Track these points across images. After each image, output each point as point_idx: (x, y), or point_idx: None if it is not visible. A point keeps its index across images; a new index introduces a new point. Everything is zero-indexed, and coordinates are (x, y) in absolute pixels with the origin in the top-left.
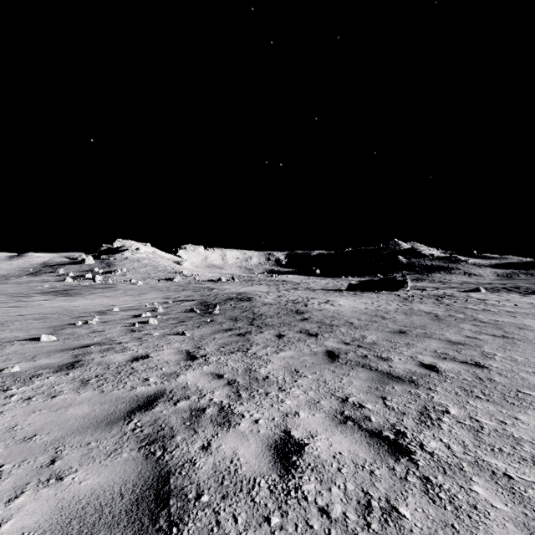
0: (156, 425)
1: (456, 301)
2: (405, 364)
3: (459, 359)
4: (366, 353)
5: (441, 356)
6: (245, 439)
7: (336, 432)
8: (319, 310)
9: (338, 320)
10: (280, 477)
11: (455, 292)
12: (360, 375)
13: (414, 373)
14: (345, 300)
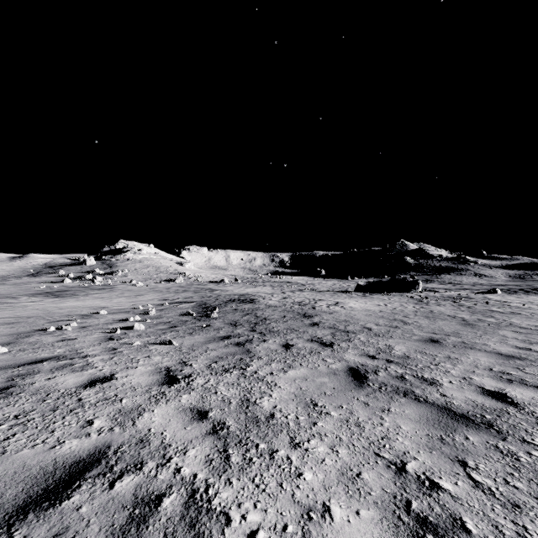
0: None
1: (476, 303)
2: (462, 390)
3: (531, 383)
4: (401, 371)
5: (504, 377)
6: None
7: None
8: (329, 313)
9: (353, 325)
10: None
11: (470, 294)
12: (407, 412)
13: (483, 407)
14: (355, 302)
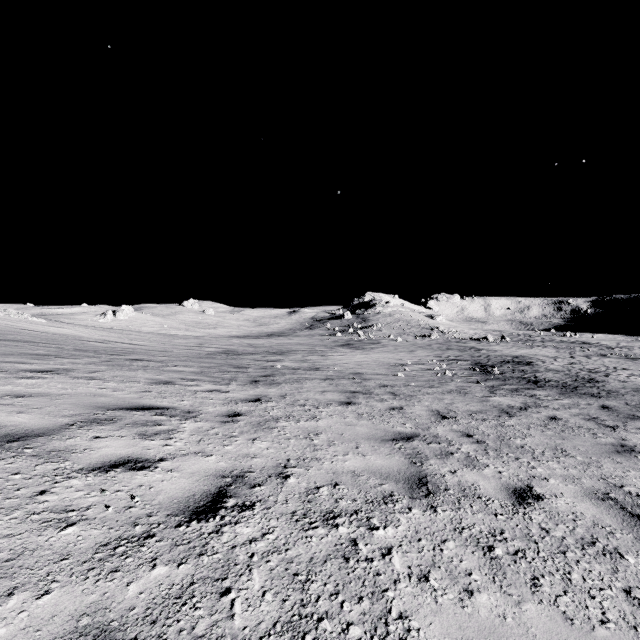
0: (494, 405)
1: None
2: None
3: None
4: None
5: None
6: (534, 413)
7: (580, 420)
8: (622, 381)
9: (639, 391)
10: (549, 419)
11: None
12: (619, 415)
13: None
14: None
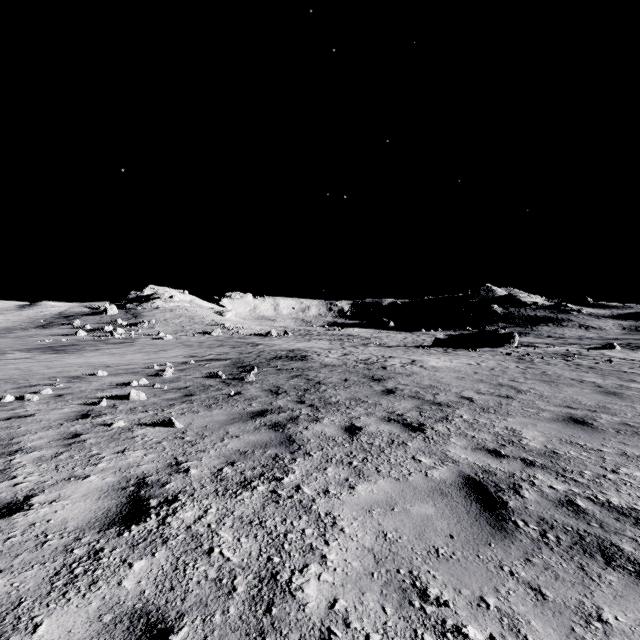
0: None
1: (598, 362)
2: None
3: None
4: (563, 488)
5: None
6: None
7: None
8: (407, 375)
9: (444, 394)
10: None
11: (581, 350)
12: None
13: None
14: (437, 360)
